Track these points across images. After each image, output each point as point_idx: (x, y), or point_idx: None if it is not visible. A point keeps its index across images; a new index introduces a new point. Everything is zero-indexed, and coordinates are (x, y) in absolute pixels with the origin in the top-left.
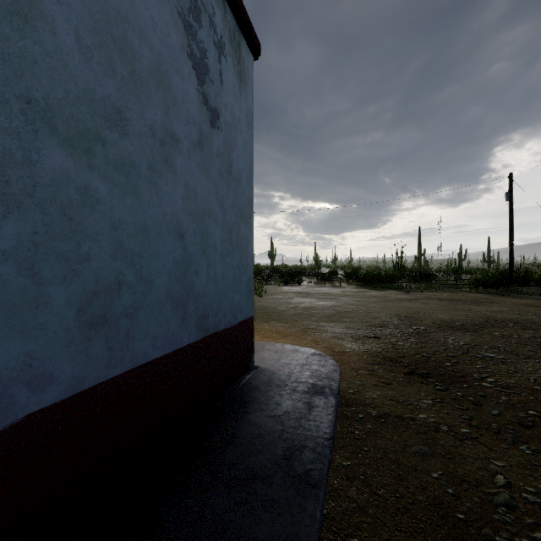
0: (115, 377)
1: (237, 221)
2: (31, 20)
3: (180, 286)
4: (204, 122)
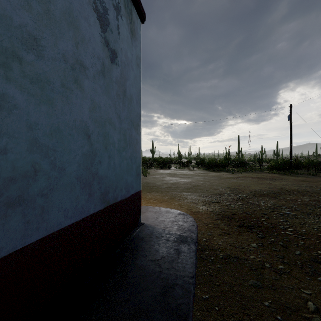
0: (31, 243)
1: (129, 127)
2: None
3: (87, 172)
4: (105, 58)
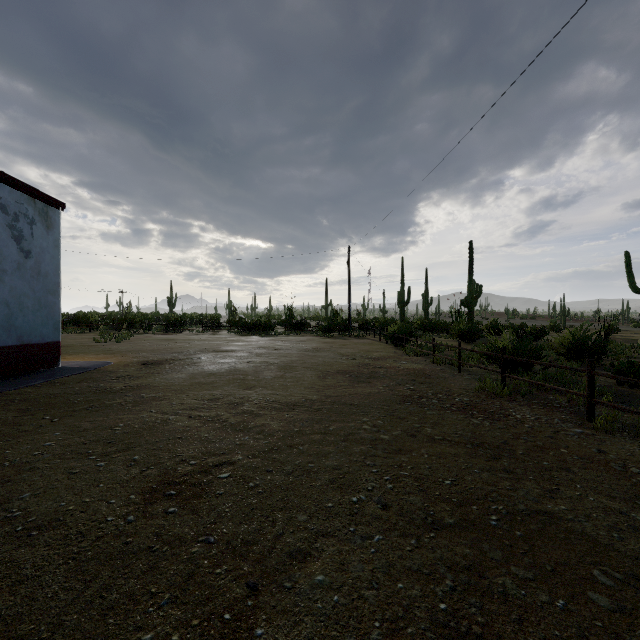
0: None
1: (45, 295)
2: None
3: (8, 323)
4: (21, 259)
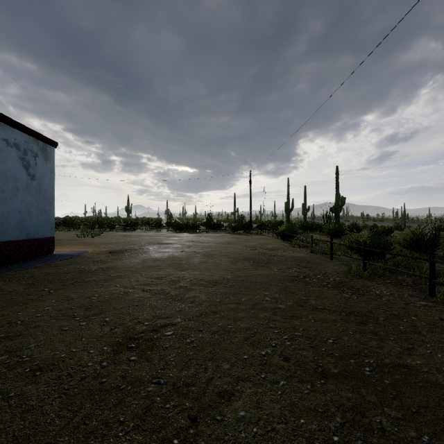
0: (2, 241)
1: (44, 205)
2: None
3: (20, 224)
4: (29, 181)
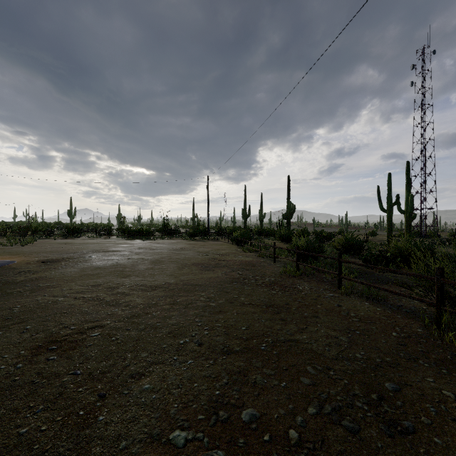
0: None
1: None
2: None
3: None
4: None
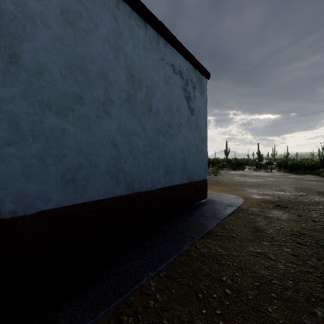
0: (169, 186)
1: (200, 143)
2: (158, 114)
3: (182, 166)
4: (189, 115)
